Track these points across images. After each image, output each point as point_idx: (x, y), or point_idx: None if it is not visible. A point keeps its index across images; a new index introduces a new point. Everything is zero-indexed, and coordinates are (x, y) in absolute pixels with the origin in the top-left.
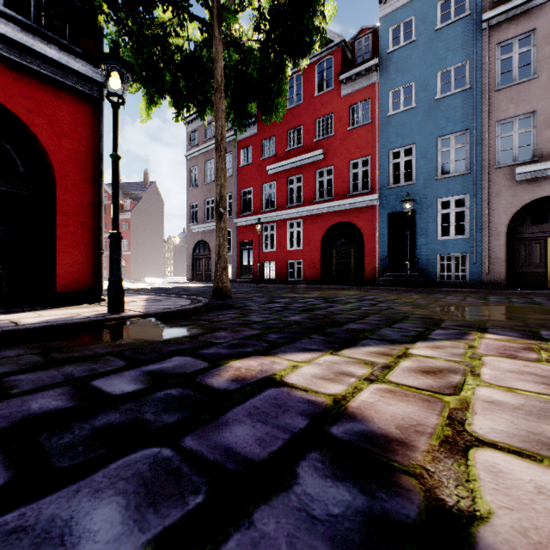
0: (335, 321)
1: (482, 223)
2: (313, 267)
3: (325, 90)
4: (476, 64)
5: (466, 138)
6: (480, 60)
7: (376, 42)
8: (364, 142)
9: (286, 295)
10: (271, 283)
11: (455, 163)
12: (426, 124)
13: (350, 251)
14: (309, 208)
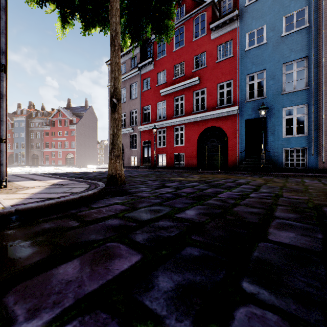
0: (244, 222)
1: (318, 124)
2: (191, 158)
3: (200, 36)
4: (313, 7)
5: (305, 63)
6: (317, 5)
7: (236, 1)
8: (228, 70)
9: (174, 178)
10: (163, 168)
11: (288, 87)
12: (274, 54)
13: (217, 146)
14: (189, 117)
